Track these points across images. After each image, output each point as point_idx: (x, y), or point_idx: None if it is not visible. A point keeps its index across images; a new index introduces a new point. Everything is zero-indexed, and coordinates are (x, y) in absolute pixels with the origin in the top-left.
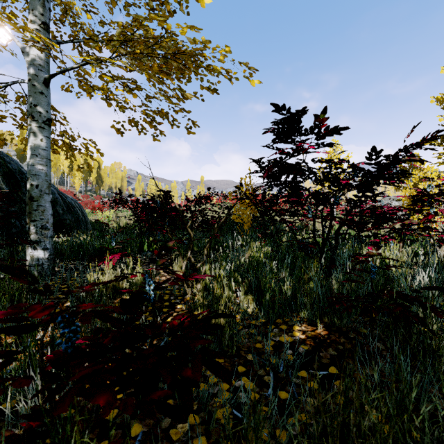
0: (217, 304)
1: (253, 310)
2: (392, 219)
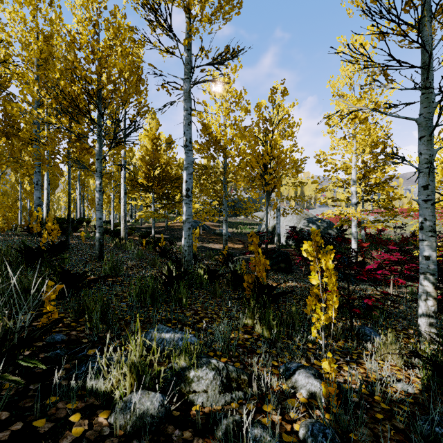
0: None
1: None
2: None
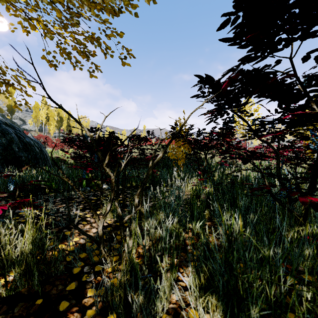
0: None
1: None
2: None
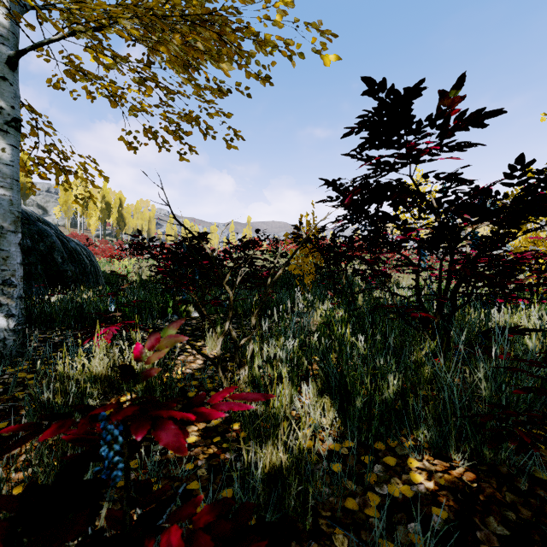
0: (275, 429)
1: (332, 422)
2: (522, 270)
